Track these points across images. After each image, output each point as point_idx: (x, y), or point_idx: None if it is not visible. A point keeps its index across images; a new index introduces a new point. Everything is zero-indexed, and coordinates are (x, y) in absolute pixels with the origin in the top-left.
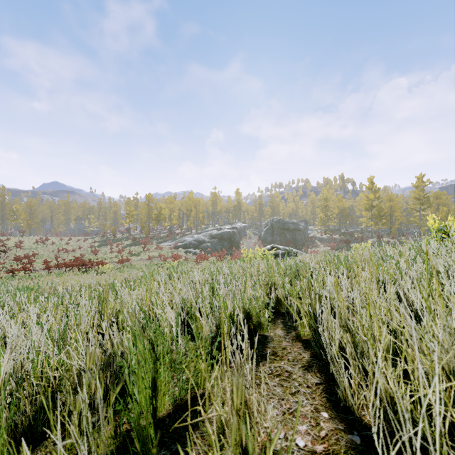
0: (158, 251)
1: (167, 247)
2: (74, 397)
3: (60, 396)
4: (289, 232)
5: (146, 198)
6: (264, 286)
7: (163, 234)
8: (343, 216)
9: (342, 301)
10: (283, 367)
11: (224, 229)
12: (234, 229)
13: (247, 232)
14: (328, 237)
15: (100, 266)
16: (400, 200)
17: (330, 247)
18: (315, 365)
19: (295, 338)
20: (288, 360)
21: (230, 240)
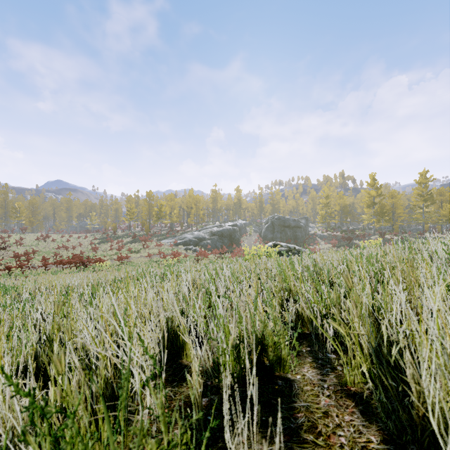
0: (158, 248)
1: (167, 244)
2: None
3: None
4: (290, 229)
5: (146, 196)
6: (277, 295)
7: (163, 231)
8: (344, 213)
9: None
10: None
11: (224, 226)
12: (235, 226)
13: (247, 229)
14: (329, 234)
15: (97, 263)
16: (402, 197)
17: (332, 245)
18: None
19: (338, 387)
20: (343, 449)
21: (231, 237)
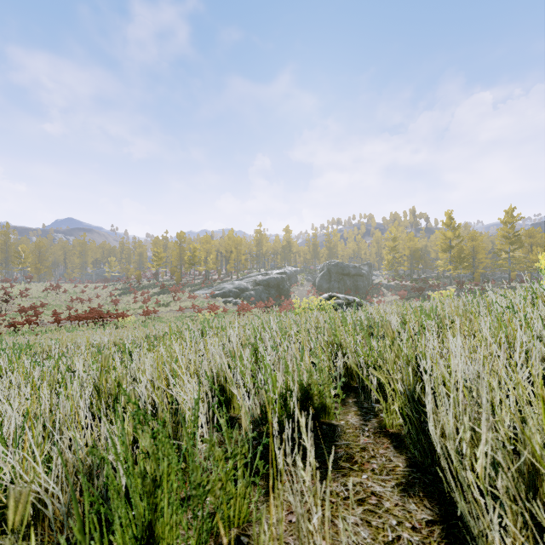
0: (192, 300)
1: (202, 296)
2: (27, 539)
3: (0, 540)
4: (350, 277)
5: (177, 237)
6: (327, 349)
7: (197, 280)
8: (414, 258)
9: (460, 381)
10: (366, 486)
11: (271, 274)
12: (284, 274)
13: (298, 277)
14: (396, 283)
15: (120, 319)
16: (484, 240)
17: (400, 296)
18: (418, 483)
19: (378, 430)
20: (373, 472)
21: (278, 288)
